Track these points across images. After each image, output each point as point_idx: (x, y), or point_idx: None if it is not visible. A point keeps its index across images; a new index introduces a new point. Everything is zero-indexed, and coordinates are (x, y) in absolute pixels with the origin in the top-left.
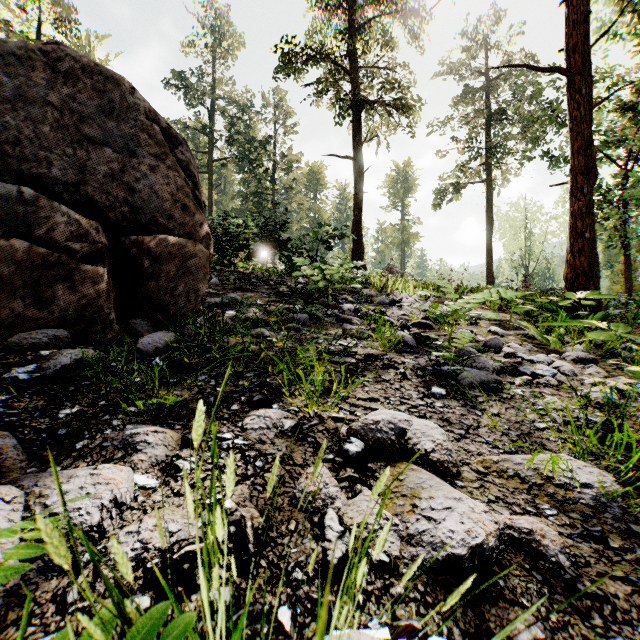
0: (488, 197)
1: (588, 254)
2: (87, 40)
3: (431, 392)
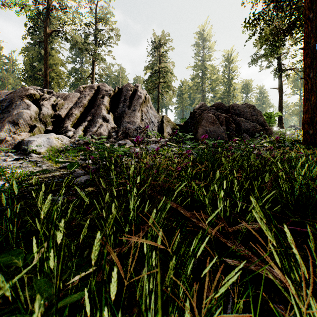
0: None
1: None
2: None
3: None
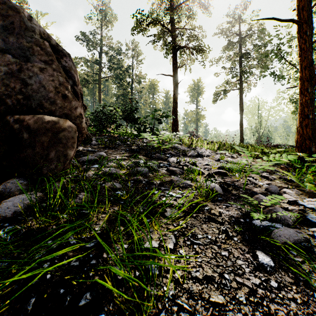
0: (240, 97)
1: (311, 127)
2: (36, 15)
3: (259, 262)
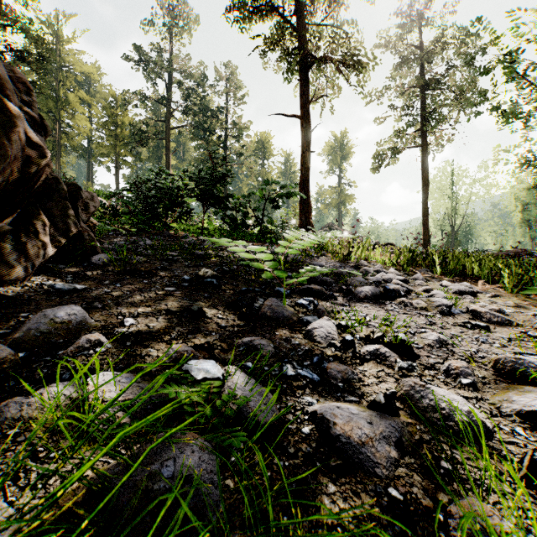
0: (424, 160)
1: None
2: (56, 19)
3: None
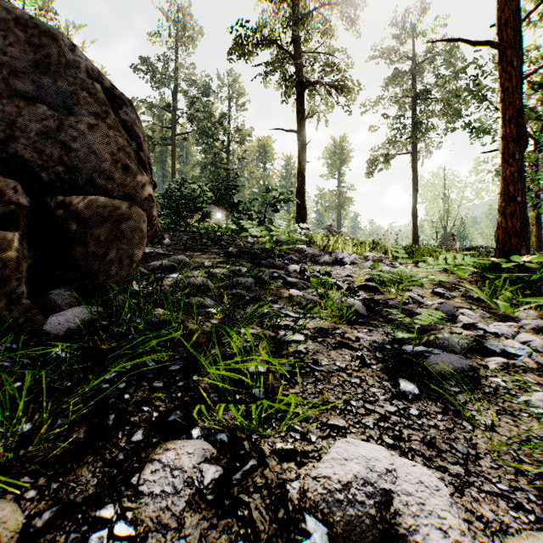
0: (413, 167)
1: (519, 217)
2: (66, 29)
3: (400, 390)
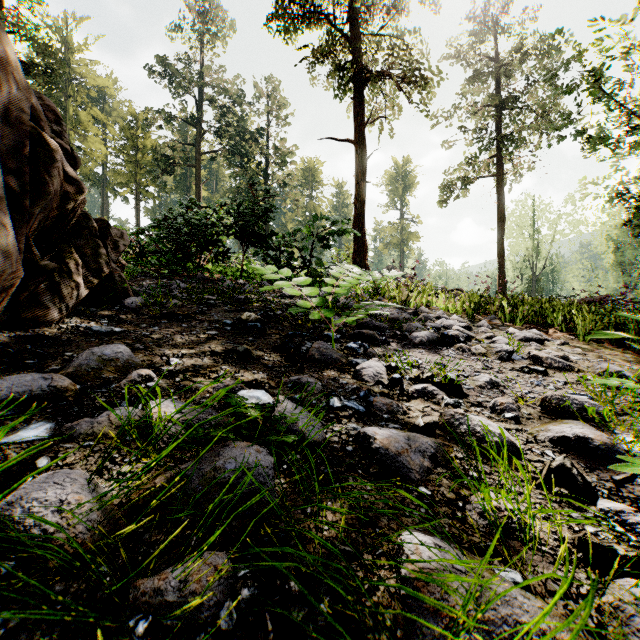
0: (500, 192)
1: None
2: (64, 22)
3: None
